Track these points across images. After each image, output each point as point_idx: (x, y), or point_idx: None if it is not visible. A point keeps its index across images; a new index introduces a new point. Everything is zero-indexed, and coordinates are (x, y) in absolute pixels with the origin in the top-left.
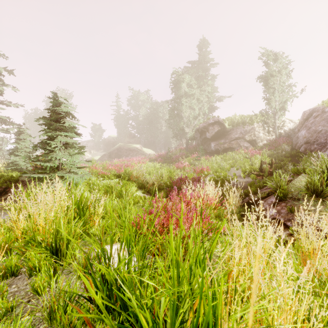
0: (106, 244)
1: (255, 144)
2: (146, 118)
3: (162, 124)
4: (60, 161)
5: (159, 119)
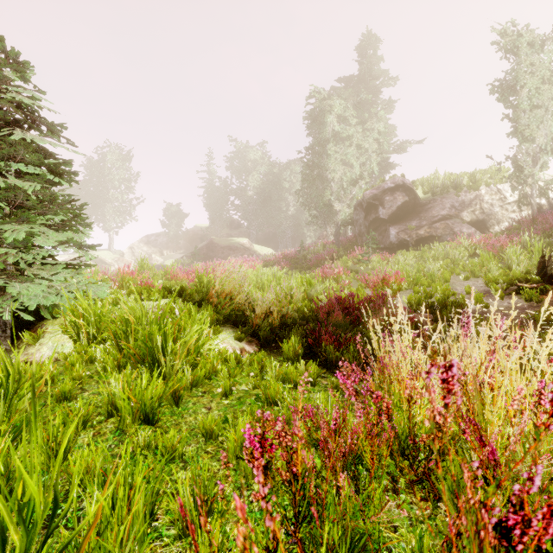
0: None
1: (484, 230)
2: (260, 192)
3: (288, 202)
4: None
5: (283, 192)
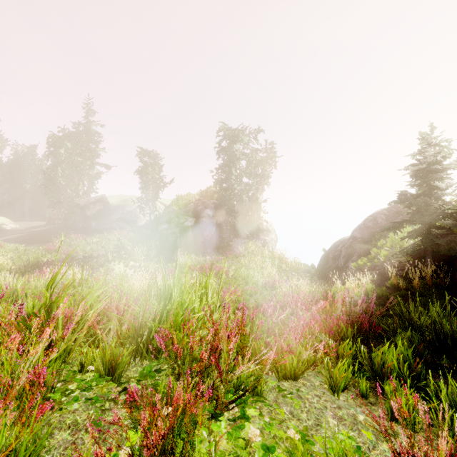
0: None
1: (135, 224)
2: None
3: (26, 179)
4: None
5: (20, 171)
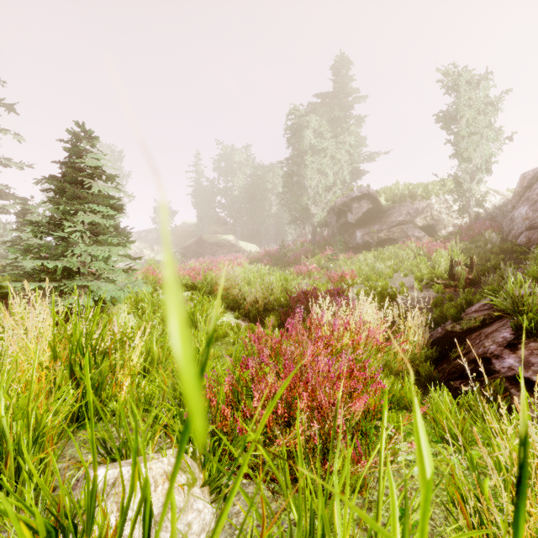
0: (128, 453)
1: (433, 233)
2: (245, 192)
3: (271, 201)
4: (82, 257)
5: (266, 193)
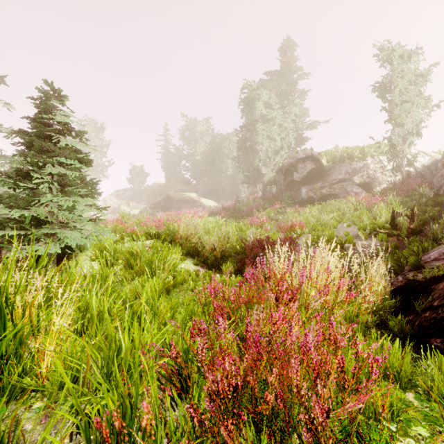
0: None
1: (369, 189)
2: (206, 157)
3: (227, 164)
4: (49, 207)
5: (223, 157)
